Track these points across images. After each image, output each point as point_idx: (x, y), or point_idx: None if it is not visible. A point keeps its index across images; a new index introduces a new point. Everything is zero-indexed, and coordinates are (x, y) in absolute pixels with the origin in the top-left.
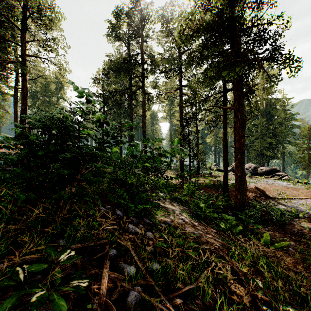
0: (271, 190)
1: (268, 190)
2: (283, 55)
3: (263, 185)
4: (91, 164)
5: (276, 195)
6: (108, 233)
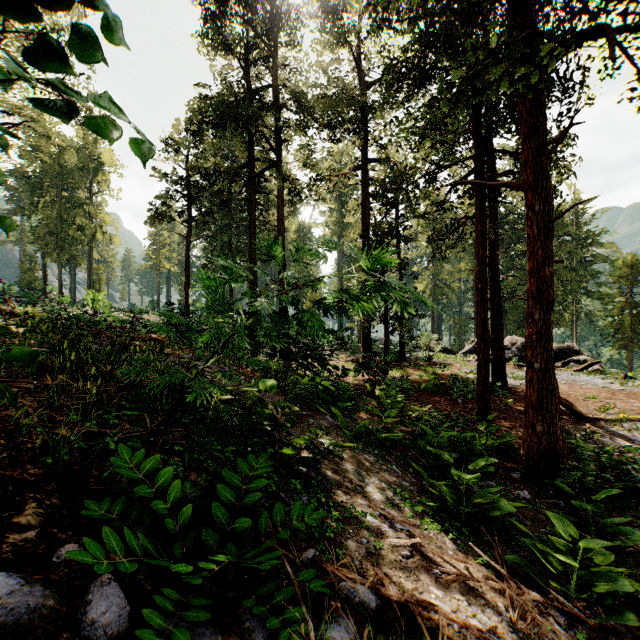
0: (579, 399)
1: (573, 399)
2: None
3: None
4: None
5: (594, 410)
6: None
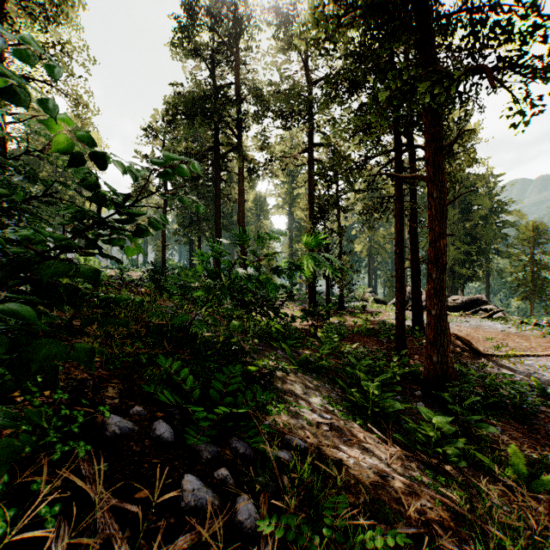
0: (481, 340)
1: (475, 340)
2: (539, 56)
3: (463, 330)
4: None
5: (491, 348)
6: None
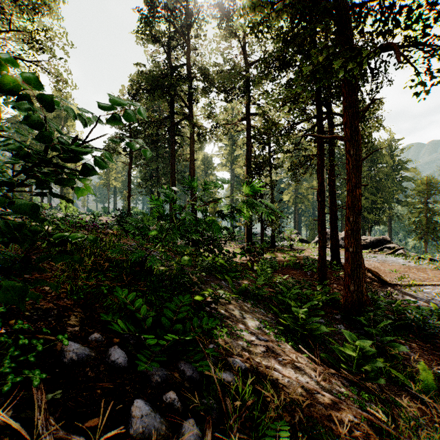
0: (387, 272)
1: (382, 272)
2: None
3: (372, 264)
4: None
5: (395, 279)
6: None
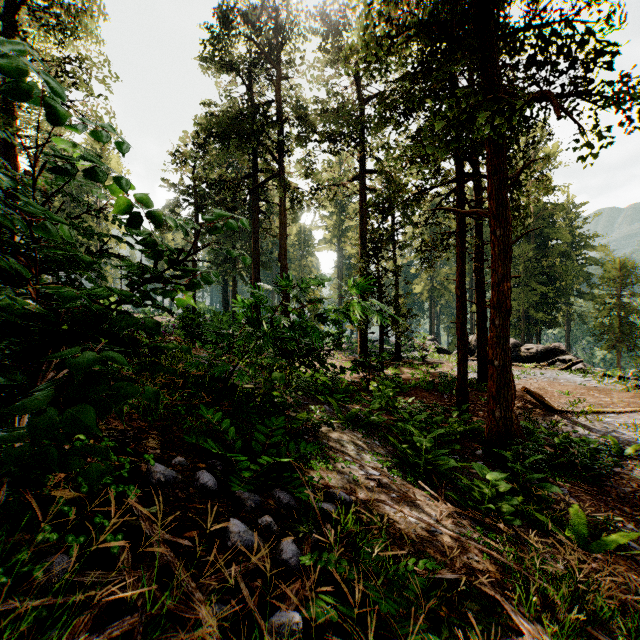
0: (555, 394)
1: (549, 394)
2: (607, 85)
3: (536, 384)
4: (64, 350)
5: (566, 404)
6: (149, 574)
